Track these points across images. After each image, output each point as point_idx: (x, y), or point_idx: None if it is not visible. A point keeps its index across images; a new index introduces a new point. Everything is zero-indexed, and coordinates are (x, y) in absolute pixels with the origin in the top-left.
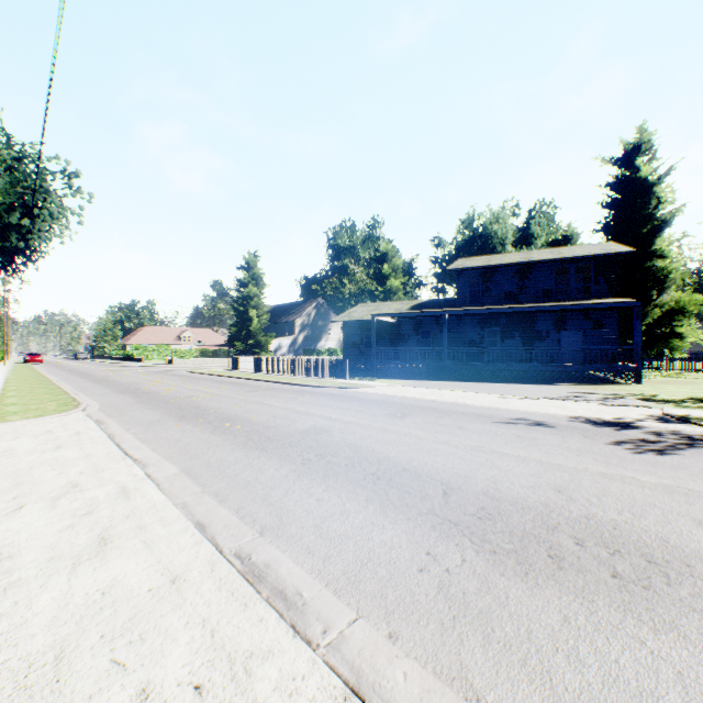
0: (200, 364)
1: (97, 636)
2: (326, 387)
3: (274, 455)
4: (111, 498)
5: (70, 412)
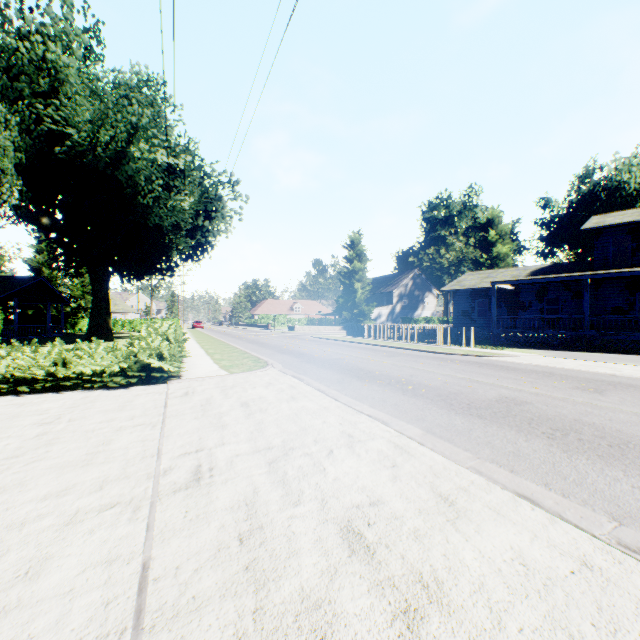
0: (314, 330)
1: (586, 623)
2: (459, 354)
3: (500, 424)
4: (395, 452)
5: (267, 368)
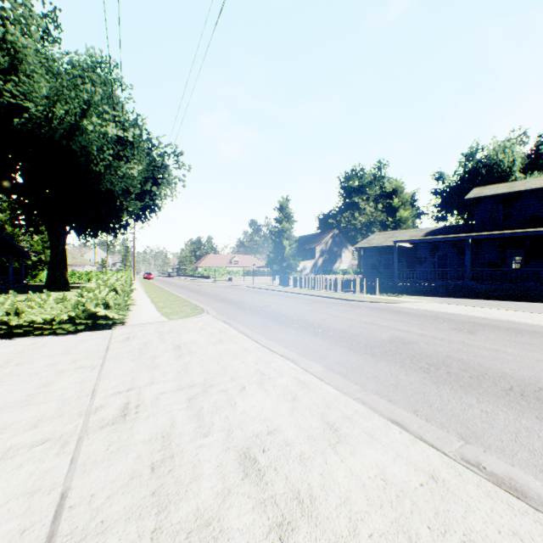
0: (249, 280)
1: (424, 527)
2: (366, 301)
3: (388, 361)
4: (297, 387)
5: (202, 314)
